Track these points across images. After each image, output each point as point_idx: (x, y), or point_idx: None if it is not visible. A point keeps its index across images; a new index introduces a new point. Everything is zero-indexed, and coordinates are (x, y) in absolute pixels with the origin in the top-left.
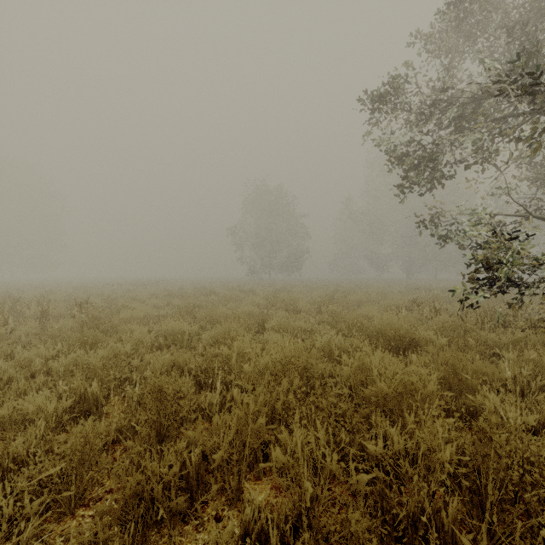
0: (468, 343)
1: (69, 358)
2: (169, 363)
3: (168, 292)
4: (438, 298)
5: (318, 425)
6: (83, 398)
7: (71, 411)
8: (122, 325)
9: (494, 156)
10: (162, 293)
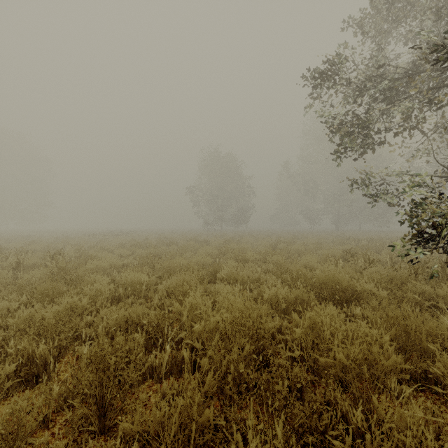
0: (407, 295)
1: (26, 313)
2: (122, 318)
3: (134, 242)
4: (367, 248)
5: (275, 419)
6: (31, 360)
7: (16, 374)
8: (86, 276)
9: (422, 123)
10: (129, 243)
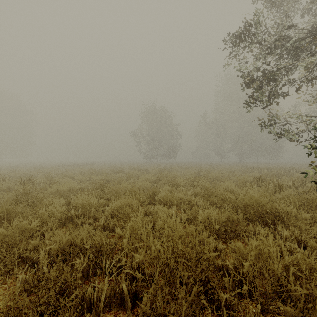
0: None
1: None
2: (65, 242)
3: (91, 171)
4: (269, 175)
5: None
6: None
7: None
8: (46, 198)
9: None
10: (87, 171)
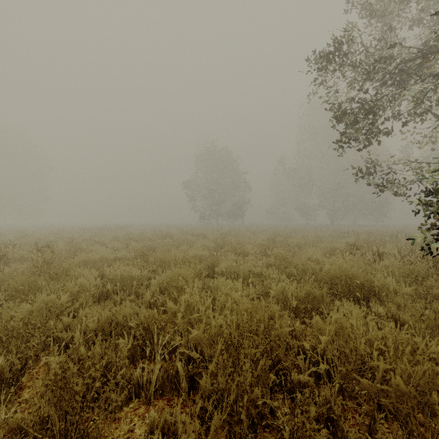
0: (432, 291)
1: None
2: (105, 320)
3: (129, 236)
4: (369, 241)
5: None
6: None
7: None
8: (73, 270)
9: (435, 105)
10: (123, 236)
